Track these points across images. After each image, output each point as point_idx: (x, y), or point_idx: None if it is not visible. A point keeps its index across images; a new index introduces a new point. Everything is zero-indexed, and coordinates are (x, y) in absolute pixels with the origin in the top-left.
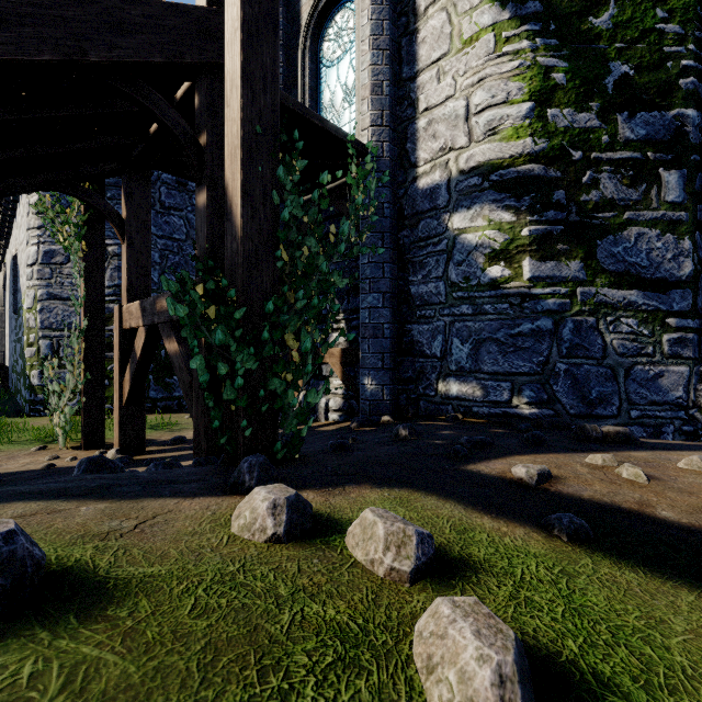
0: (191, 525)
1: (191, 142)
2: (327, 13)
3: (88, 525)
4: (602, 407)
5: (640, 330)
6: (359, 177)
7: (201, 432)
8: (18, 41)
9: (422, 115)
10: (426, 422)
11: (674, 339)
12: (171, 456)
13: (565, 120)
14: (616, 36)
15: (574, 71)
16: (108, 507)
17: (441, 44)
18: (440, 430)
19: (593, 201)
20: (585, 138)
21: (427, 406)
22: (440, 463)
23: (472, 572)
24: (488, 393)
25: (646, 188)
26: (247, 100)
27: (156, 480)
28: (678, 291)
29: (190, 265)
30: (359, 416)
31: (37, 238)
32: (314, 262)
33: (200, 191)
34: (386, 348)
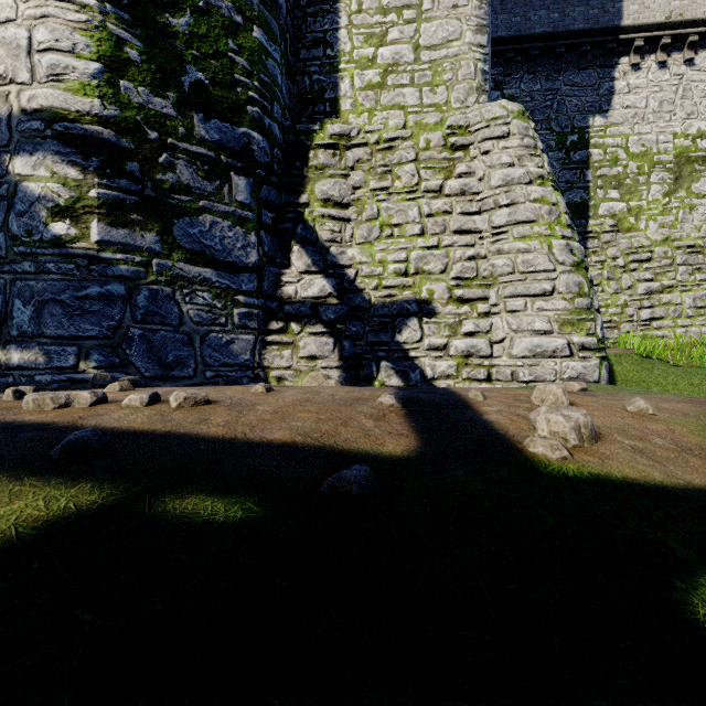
0: None
1: None
2: None
3: None
4: (179, 369)
5: (214, 303)
6: None
7: None
8: None
9: None
10: None
11: (243, 313)
12: None
13: (140, 97)
14: (193, 44)
15: (150, 55)
16: None
17: None
18: None
19: (171, 182)
20: (162, 122)
21: None
22: None
23: None
24: (52, 359)
25: (220, 184)
26: None
27: None
28: (246, 274)
29: None
30: None
31: None
32: None
33: None
34: None
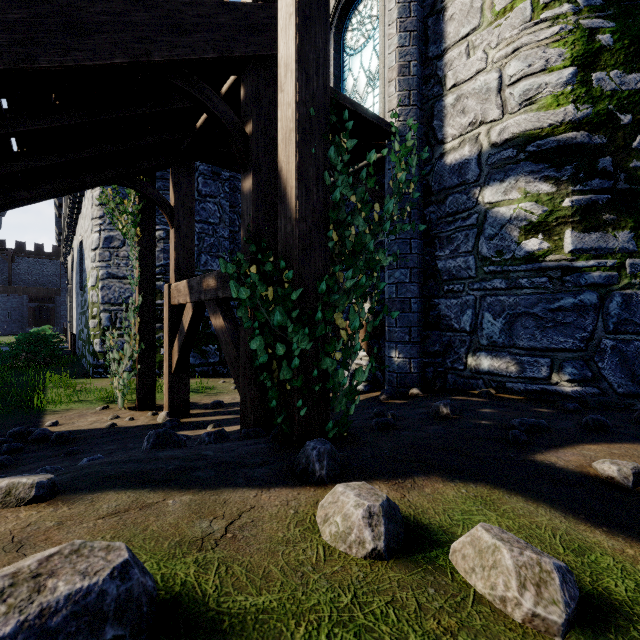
0: (280, 529)
1: (238, 131)
2: (350, 4)
3: (180, 527)
4: None
5: None
6: (402, 154)
7: (247, 404)
8: (95, 47)
9: (450, 92)
10: (458, 397)
11: None
12: (213, 420)
13: (612, 82)
14: None
15: (622, 31)
16: (192, 500)
17: (471, 19)
18: (479, 407)
19: None
20: (635, 100)
21: (455, 379)
22: (502, 450)
23: (624, 619)
24: (524, 369)
25: None
26: (301, 83)
27: (224, 462)
28: None
29: (223, 246)
30: (383, 387)
31: (99, 226)
32: (361, 241)
33: (245, 177)
34: (413, 322)
